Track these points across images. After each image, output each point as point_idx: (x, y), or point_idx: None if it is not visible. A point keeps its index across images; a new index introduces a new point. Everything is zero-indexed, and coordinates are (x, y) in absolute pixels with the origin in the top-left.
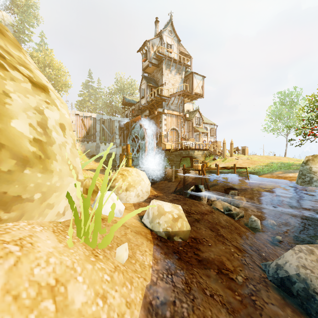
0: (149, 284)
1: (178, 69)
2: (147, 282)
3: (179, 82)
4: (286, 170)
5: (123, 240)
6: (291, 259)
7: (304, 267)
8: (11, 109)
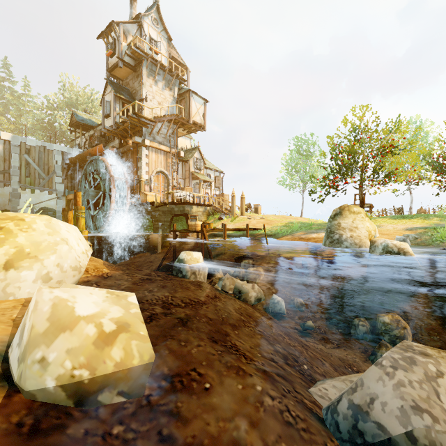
0: None
1: (168, 81)
2: None
3: (169, 102)
4: (308, 230)
5: None
6: (383, 391)
7: (419, 411)
8: None
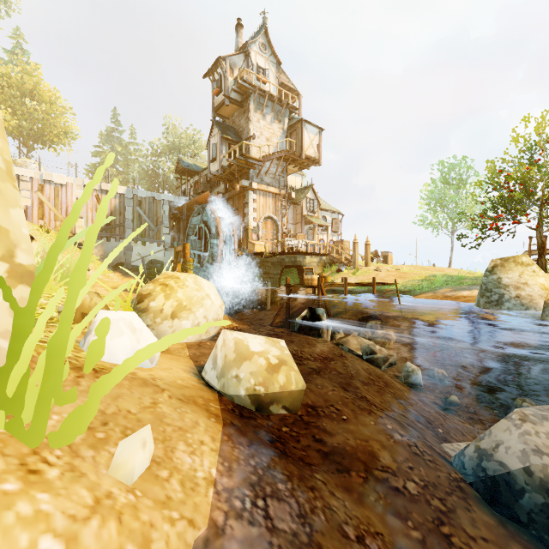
0: (202, 538)
1: (277, 113)
2: (197, 531)
3: (278, 136)
4: (456, 286)
5: (145, 419)
6: (508, 438)
7: (539, 453)
8: None
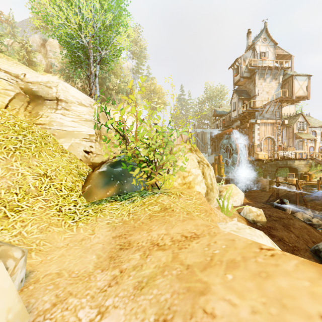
0: None
1: (274, 75)
2: None
3: (275, 88)
4: None
5: (234, 217)
6: None
7: None
8: (207, 177)
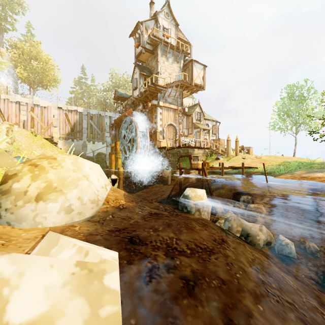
0: None
1: (176, 57)
2: None
3: (177, 72)
4: (308, 169)
5: None
6: None
7: None
8: None
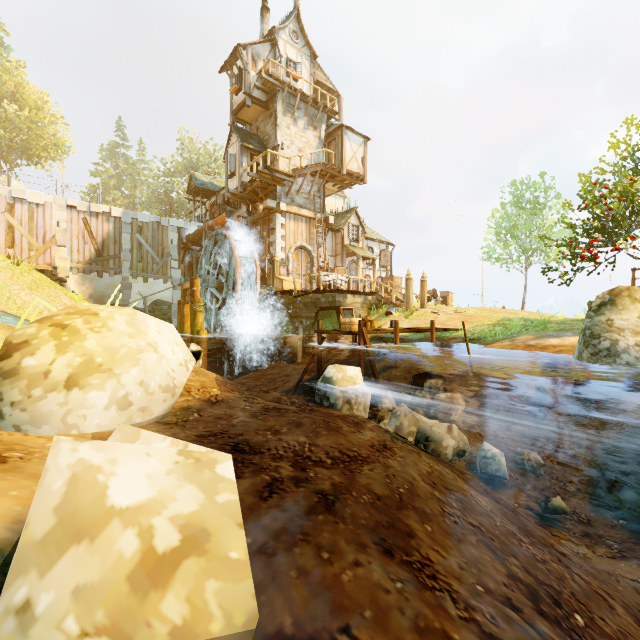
0: None
1: (312, 117)
2: None
3: (313, 147)
4: (540, 332)
5: None
6: None
7: None
8: None
